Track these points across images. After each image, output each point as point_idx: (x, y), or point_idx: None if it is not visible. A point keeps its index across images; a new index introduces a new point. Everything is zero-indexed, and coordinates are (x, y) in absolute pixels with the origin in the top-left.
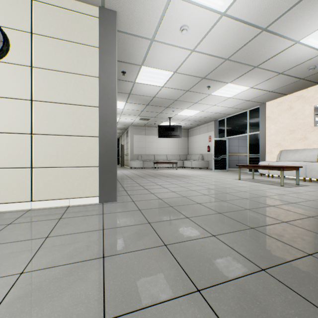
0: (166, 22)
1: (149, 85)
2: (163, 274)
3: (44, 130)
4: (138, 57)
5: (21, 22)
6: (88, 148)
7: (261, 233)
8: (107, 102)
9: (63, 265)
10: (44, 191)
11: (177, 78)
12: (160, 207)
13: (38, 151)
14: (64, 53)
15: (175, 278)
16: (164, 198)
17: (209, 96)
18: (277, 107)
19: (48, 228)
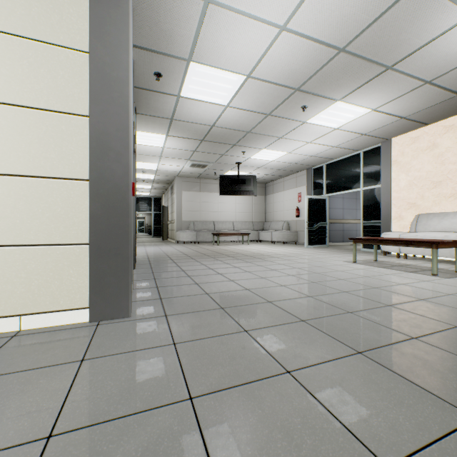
0: None
1: (204, 103)
2: None
3: None
4: (182, 41)
5: None
6: (66, 204)
7: None
8: (108, 106)
9: None
10: None
11: (251, 89)
12: (221, 334)
13: None
14: None
15: None
16: (229, 306)
17: (304, 126)
18: (411, 144)
19: None
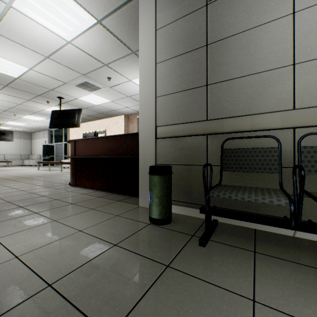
0: None
1: None
2: None
3: None
4: None
5: None
6: None
7: None
8: None
9: None
10: None
11: None
12: None
13: None
14: None
15: None
16: None
17: (23, 118)
18: (73, 129)
19: None
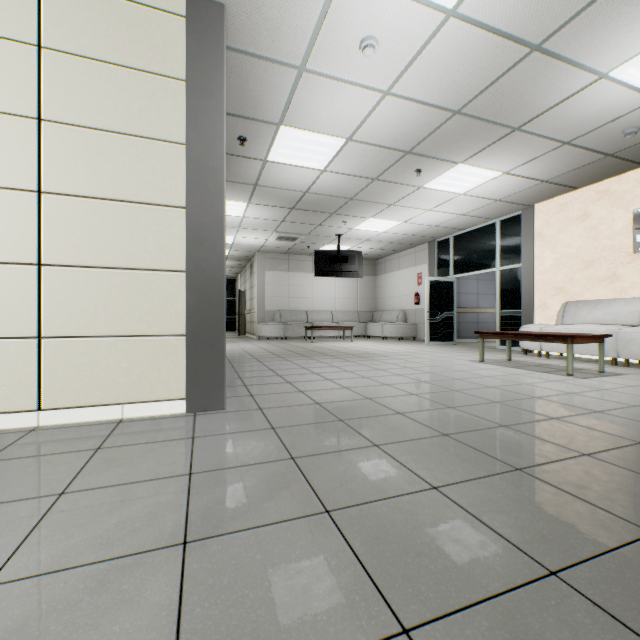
0: (331, 29)
1: (295, 167)
2: (322, 587)
3: (67, 256)
4: (272, 106)
5: (16, 22)
6: (164, 295)
7: (539, 482)
8: (204, 197)
9: (88, 564)
10: (67, 387)
11: (353, 153)
12: (317, 422)
13: (54, 301)
14: (111, 92)
15: (349, 598)
16: (326, 402)
17: (420, 191)
18: (557, 213)
19: (69, 472)
